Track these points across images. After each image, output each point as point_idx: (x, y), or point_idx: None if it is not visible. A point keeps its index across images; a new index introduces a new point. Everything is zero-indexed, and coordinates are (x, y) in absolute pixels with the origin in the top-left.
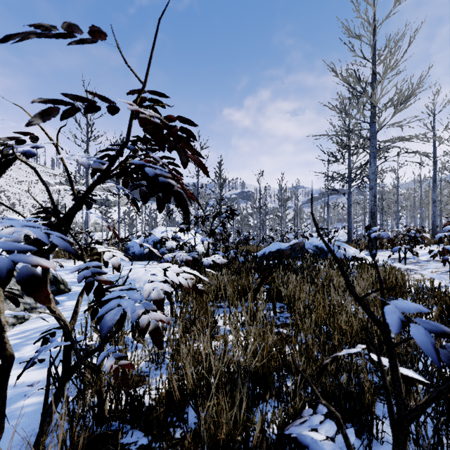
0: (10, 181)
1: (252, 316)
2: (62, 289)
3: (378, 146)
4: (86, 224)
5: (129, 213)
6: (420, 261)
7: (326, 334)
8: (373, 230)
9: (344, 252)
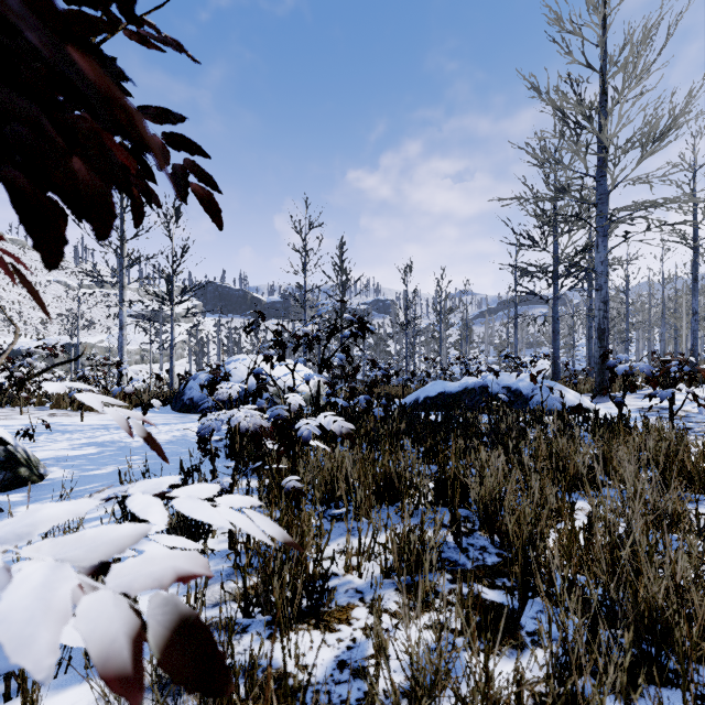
0: (6, 281)
1: (413, 564)
2: (23, 476)
3: (609, 218)
4: (120, 351)
5: (196, 333)
6: (692, 415)
7: (608, 622)
8: (619, 359)
9: (561, 399)
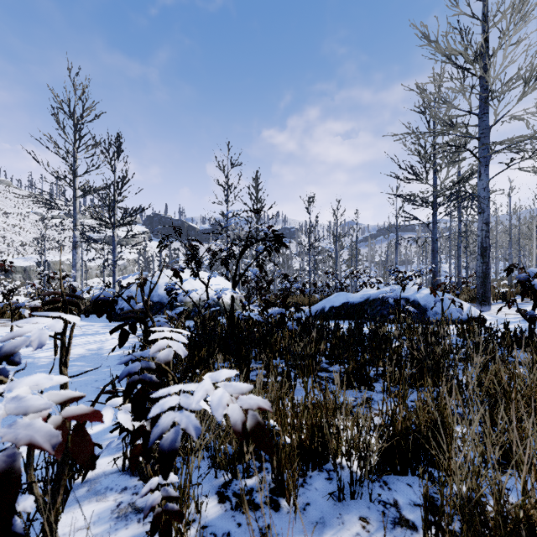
0: None
1: None
2: None
3: None
4: (74, 266)
5: (144, 253)
6: None
7: None
8: (533, 273)
9: (462, 311)
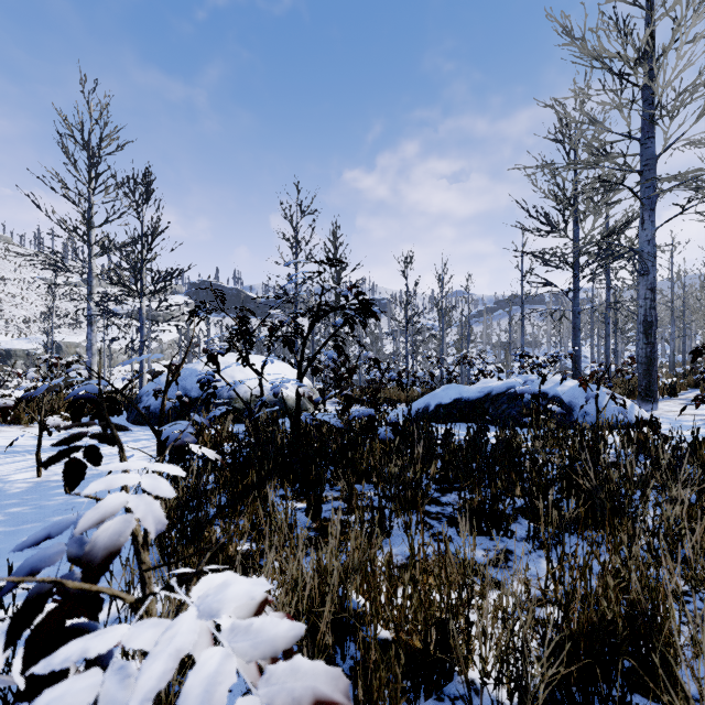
0: None
1: None
2: None
3: None
4: (88, 349)
5: (187, 332)
6: None
7: None
8: None
9: (626, 411)
